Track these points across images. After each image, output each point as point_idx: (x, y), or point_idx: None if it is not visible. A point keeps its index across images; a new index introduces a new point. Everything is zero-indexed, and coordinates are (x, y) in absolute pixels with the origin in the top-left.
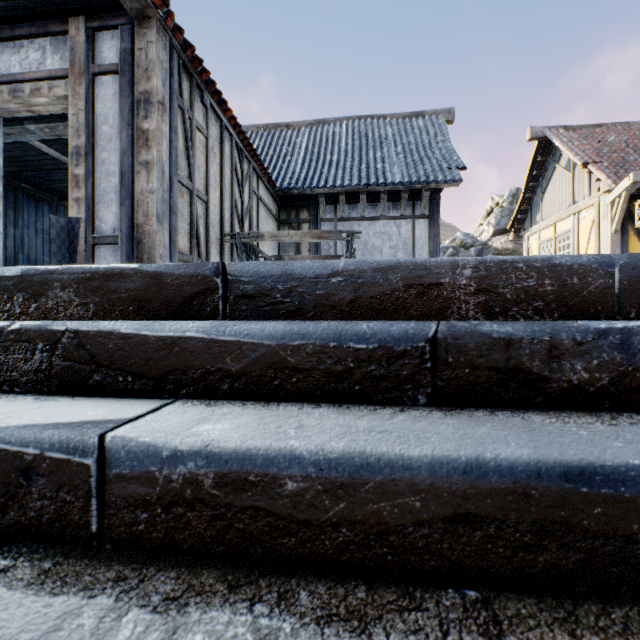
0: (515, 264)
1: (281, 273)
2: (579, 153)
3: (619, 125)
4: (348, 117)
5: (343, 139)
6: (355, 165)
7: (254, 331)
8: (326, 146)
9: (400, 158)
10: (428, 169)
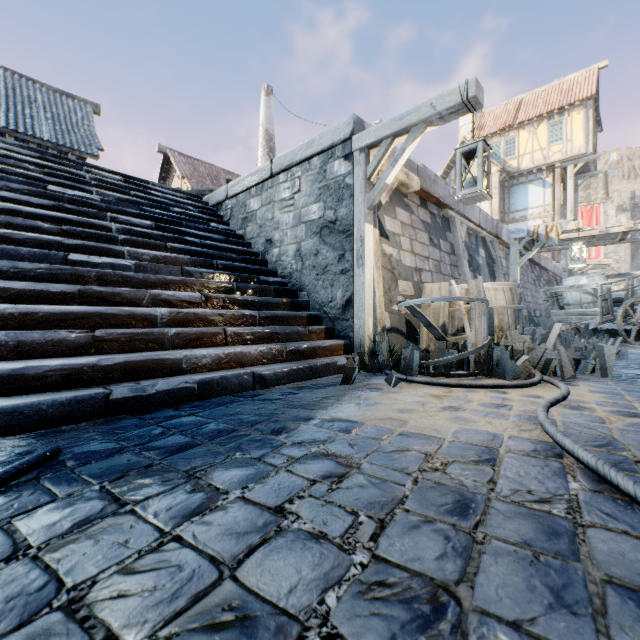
0: (61, 156)
1: (1, 140)
2: (182, 170)
3: (208, 164)
4: None
5: None
6: (3, 110)
7: (1, 145)
8: None
9: (50, 123)
10: (74, 140)
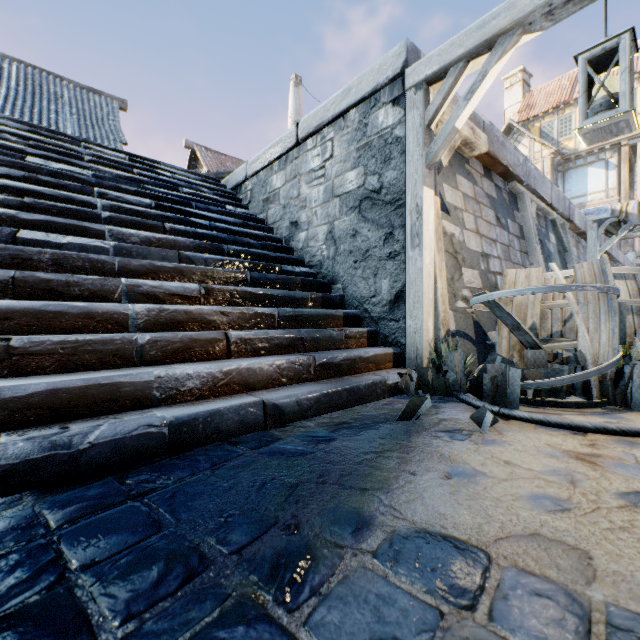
0: (57, 132)
1: None
2: (209, 165)
3: (235, 159)
4: (20, 60)
5: (14, 78)
6: (28, 106)
7: None
8: None
9: (75, 118)
10: (98, 135)
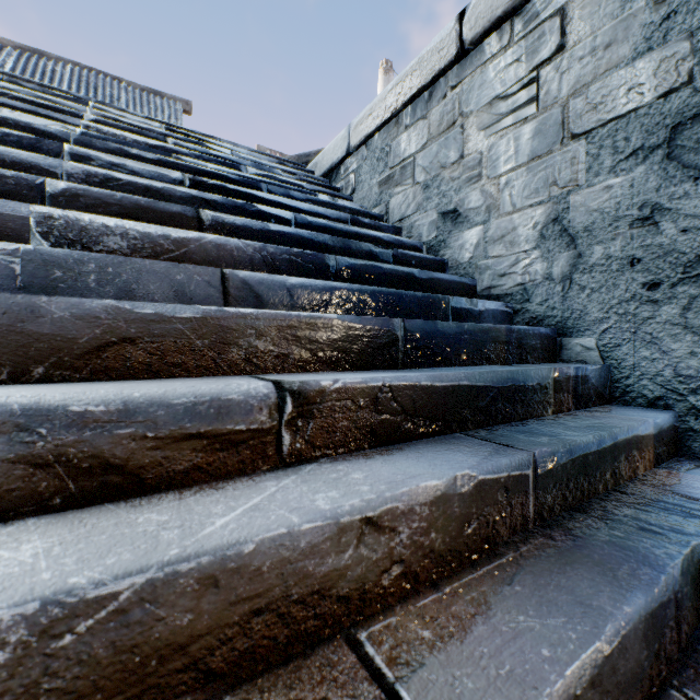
0: (56, 90)
1: None
2: None
3: None
4: (75, 62)
5: (66, 81)
6: None
7: None
8: (42, 79)
9: None
10: None
